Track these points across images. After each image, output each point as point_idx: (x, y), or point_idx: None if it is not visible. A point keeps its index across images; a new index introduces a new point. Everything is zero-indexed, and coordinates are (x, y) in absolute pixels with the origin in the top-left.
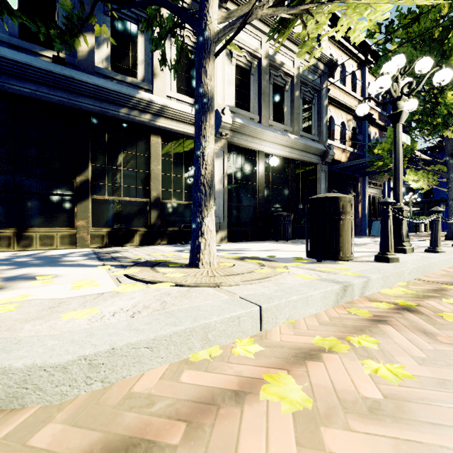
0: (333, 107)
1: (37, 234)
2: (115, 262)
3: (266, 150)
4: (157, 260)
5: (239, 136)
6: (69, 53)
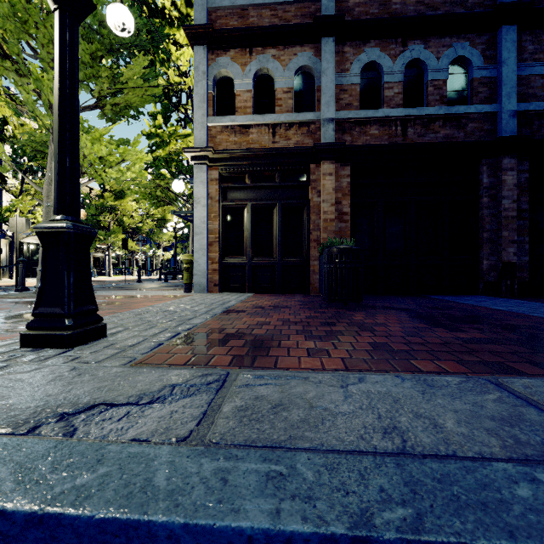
0: None
1: None
2: None
3: (28, 242)
4: None
5: None
6: None
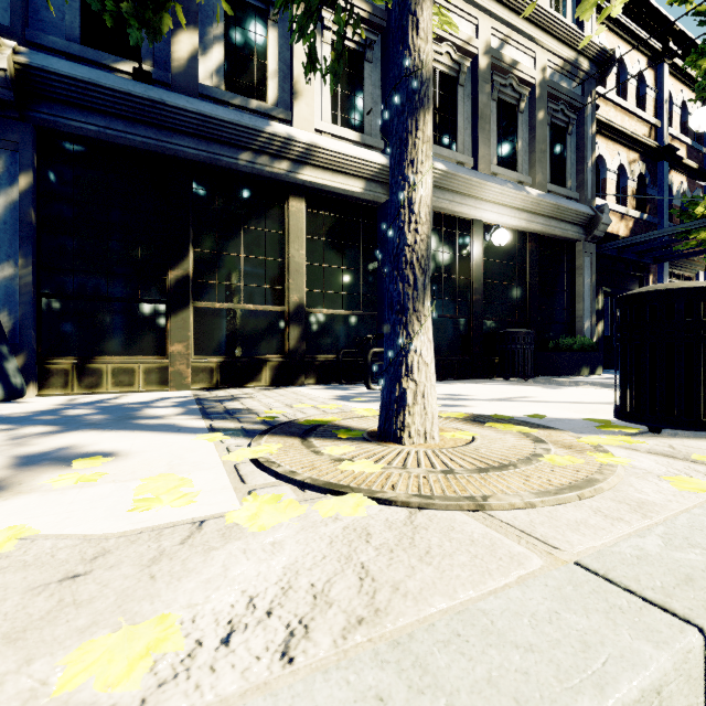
0: (604, 138)
1: (108, 367)
2: (230, 421)
3: (486, 218)
4: (309, 420)
5: (439, 193)
6: (158, 65)
